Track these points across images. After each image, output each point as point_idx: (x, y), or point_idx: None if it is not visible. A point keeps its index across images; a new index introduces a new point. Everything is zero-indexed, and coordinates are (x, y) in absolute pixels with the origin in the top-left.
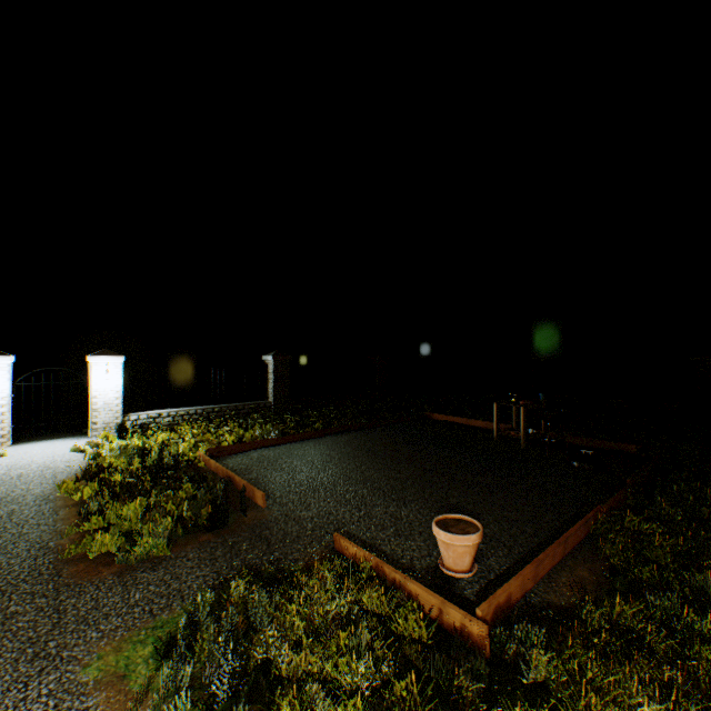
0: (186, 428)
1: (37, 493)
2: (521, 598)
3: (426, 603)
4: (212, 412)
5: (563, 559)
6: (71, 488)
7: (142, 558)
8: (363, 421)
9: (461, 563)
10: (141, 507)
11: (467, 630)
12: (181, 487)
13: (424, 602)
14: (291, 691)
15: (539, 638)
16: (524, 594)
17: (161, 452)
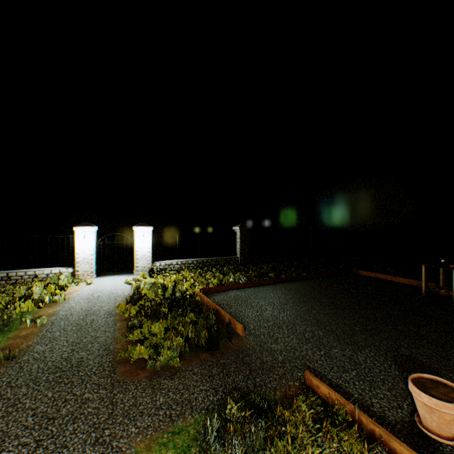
0: (187, 272)
1: (106, 309)
2: None
3: None
4: (202, 262)
5: None
6: (123, 308)
7: (164, 367)
8: (304, 273)
9: (447, 430)
10: (162, 326)
11: None
12: (186, 313)
13: None
14: None
15: None
16: None
17: (173, 288)
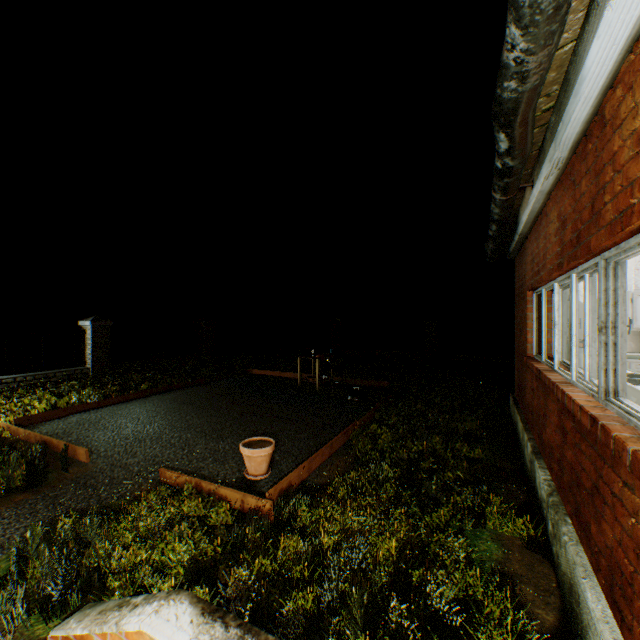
0: None
1: None
2: (300, 484)
3: (233, 500)
4: (14, 382)
5: (330, 457)
6: None
7: None
8: (190, 380)
9: (260, 469)
10: None
11: (260, 508)
12: None
13: (232, 499)
14: (124, 573)
15: (305, 502)
16: (302, 482)
17: None
